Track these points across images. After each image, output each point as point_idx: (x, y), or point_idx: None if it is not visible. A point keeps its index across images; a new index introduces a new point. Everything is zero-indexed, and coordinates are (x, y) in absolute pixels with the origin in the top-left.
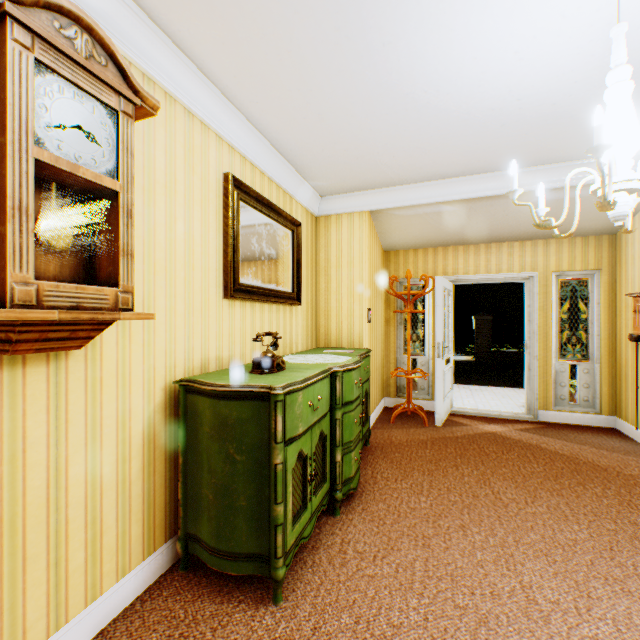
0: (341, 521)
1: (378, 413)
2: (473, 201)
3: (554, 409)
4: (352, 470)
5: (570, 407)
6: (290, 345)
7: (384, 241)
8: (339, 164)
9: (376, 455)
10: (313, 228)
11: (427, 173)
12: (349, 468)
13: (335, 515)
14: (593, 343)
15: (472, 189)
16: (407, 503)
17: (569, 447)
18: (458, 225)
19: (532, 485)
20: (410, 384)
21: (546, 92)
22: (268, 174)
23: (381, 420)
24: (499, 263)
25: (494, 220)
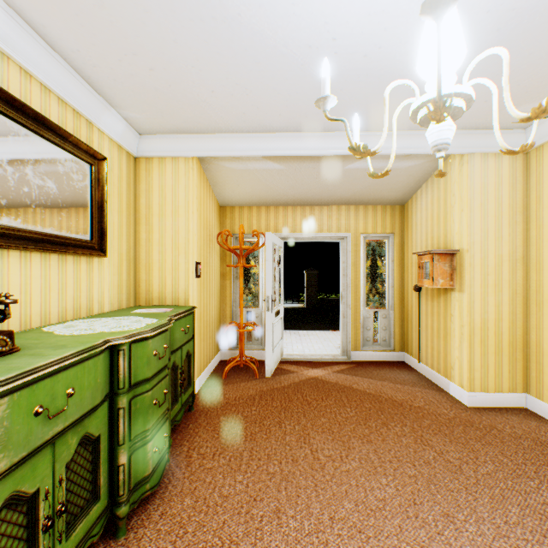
0: (125, 546)
1: (212, 368)
2: (298, 161)
3: (362, 349)
4: (149, 466)
5: (374, 347)
6: (89, 305)
7: (219, 195)
8: (149, 89)
9: (199, 423)
10: (131, 169)
11: (253, 122)
12: (144, 465)
13: (118, 538)
14: (389, 293)
15: (296, 146)
16: (220, 489)
17: (374, 385)
18: (286, 185)
19: (347, 434)
20: (243, 337)
21: (360, 36)
22: (38, 77)
23: (214, 376)
24: (321, 224)
25: (317, 183)
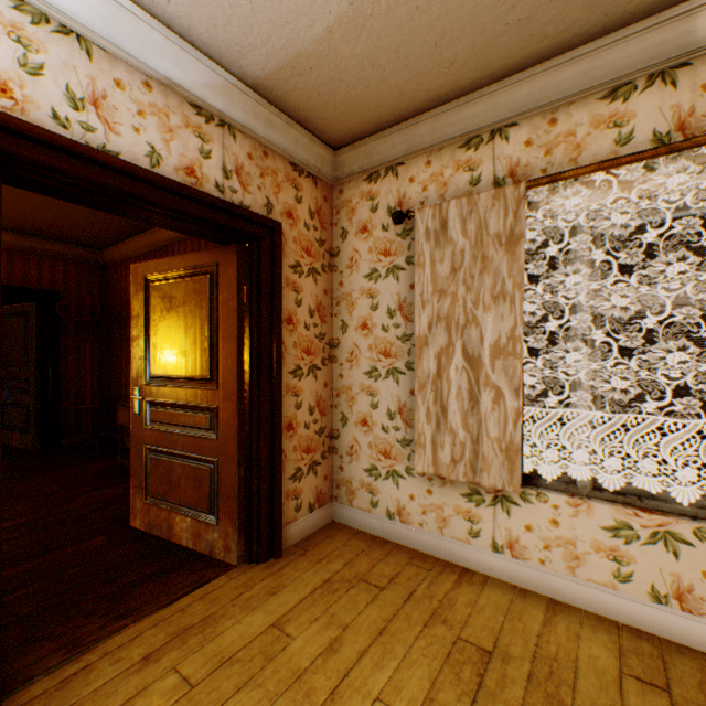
0: None
1: None
2: None
3: None
4: None
5: None
6: None
7: None
8: None
9: None
10: None
11: None
12: None
13: None
14: None
15: None
16: None
17: None
18: None
19: None
20: None
21: None
22: None
23: None
24: None
25: None
